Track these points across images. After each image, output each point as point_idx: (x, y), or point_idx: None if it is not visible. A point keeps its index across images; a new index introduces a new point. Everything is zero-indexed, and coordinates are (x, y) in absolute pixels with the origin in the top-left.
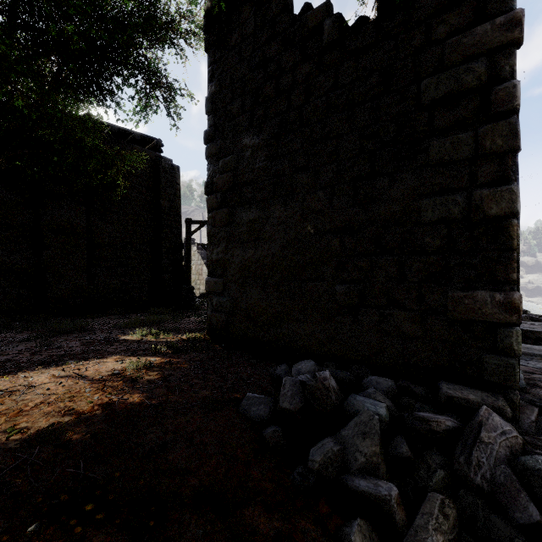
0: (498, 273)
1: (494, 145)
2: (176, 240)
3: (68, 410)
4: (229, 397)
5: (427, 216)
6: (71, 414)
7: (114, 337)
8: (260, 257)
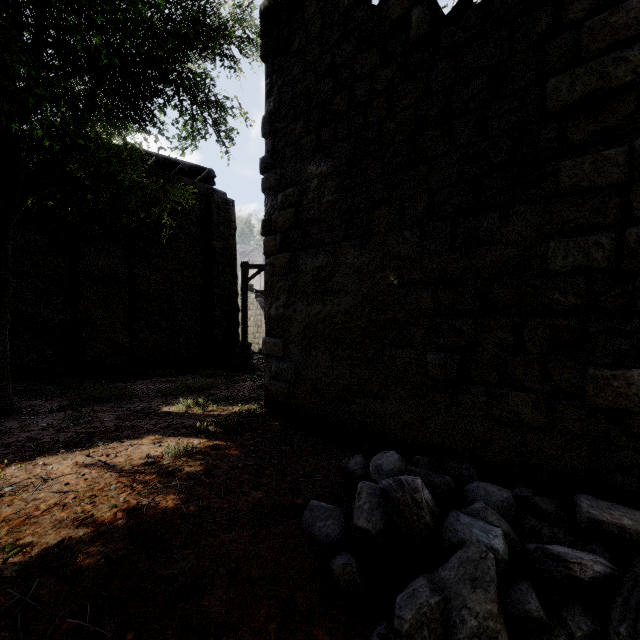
0: None
1: None
2: (231, 288)
3: (84, 518)
4: (288, 503)
5: (556, 264)
6: (88, 524)
7: (155, 408)
8: (329, 313)
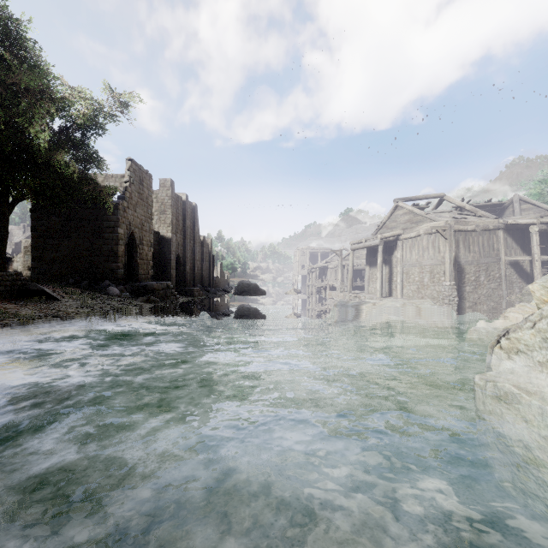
0: (116, 261)
1: (115, 238)
2: None
3: None
4: None
5: (105, 249)
6: None
7: None
8: (59, 256)
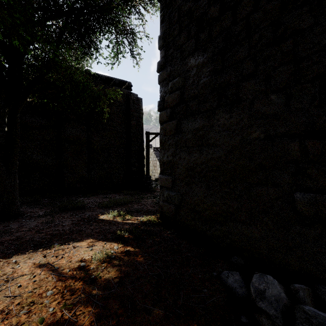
0: None
1: None
2: (140, 146)
3: None
4: None
5: None
6: None
7: (95, 216)
8: (204, 160)
